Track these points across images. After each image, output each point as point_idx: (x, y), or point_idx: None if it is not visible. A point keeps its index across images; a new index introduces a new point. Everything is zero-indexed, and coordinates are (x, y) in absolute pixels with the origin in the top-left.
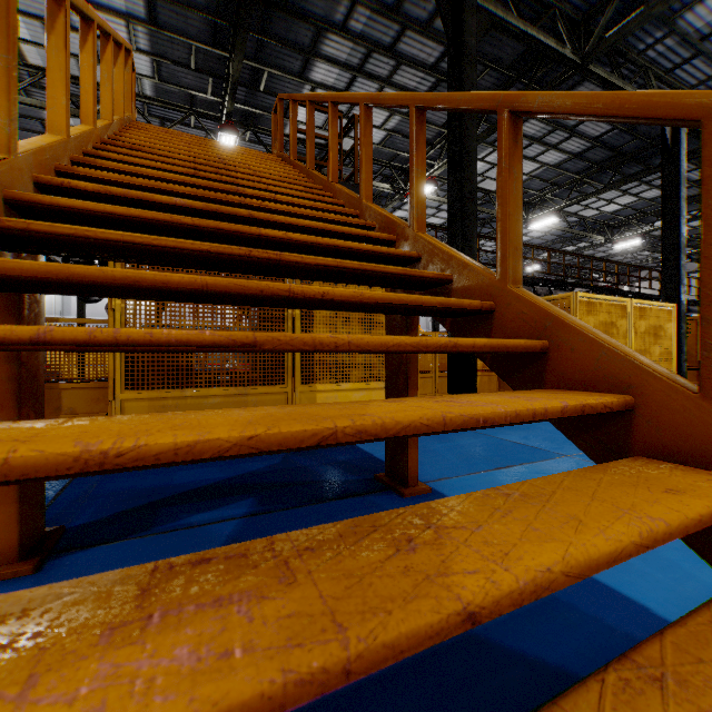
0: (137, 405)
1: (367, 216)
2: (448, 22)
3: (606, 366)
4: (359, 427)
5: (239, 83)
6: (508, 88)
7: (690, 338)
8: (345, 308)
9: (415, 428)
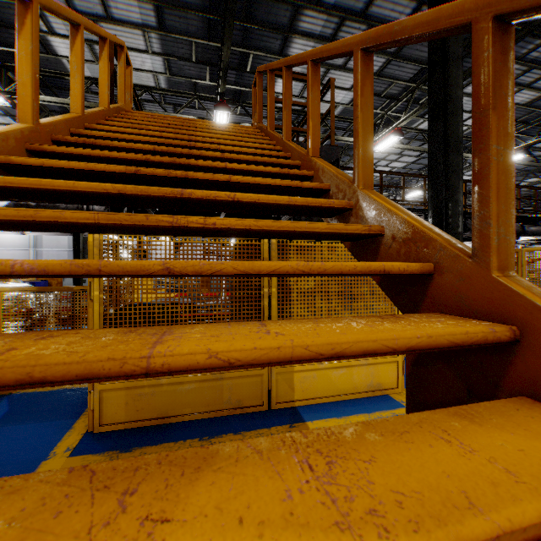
0: (114, 394)
1: (368, 212)
2: None
3: None
4: None
5: (230, 68)
6: None
7: None
8: None
9: None
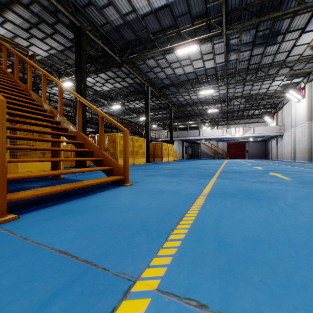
0: None
1: (44, 106)
2: (76, 35)
3: (91, 145)
4: (49, 148)
5: None
6: (101, 59)
7: (152, 149)
8: (42, 133)
9: (57, 149)
